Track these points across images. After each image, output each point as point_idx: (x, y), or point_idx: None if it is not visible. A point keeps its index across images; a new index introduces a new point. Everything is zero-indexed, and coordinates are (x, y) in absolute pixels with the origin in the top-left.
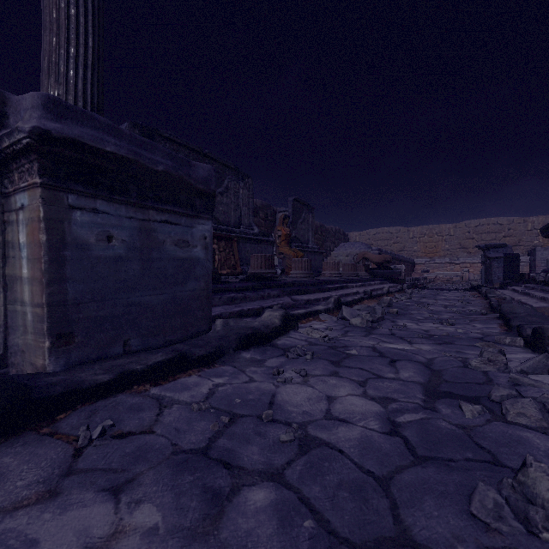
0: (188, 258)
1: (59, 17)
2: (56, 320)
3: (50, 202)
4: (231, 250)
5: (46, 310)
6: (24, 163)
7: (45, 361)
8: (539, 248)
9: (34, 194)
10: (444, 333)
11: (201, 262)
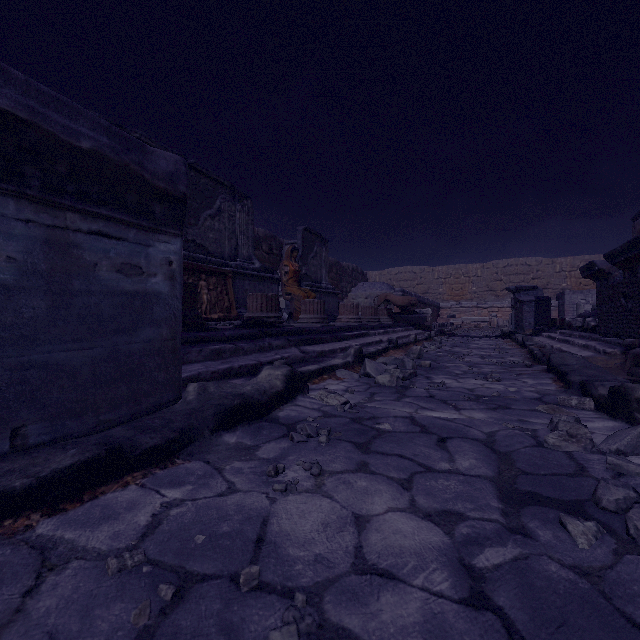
0: (140, 292)
1: None
2: None
3: None
4: (224, 289)
5: None
6: None
7: None
8: (567, 291)
9: None
10: (495, 393)
11: (163, 298)
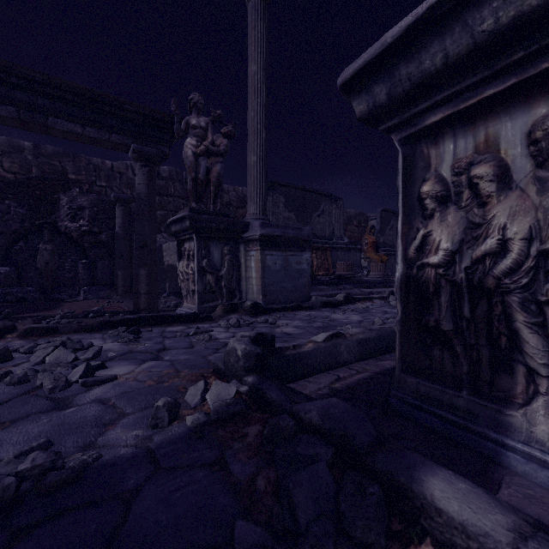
0: (300, 269)
1: (254, 180)
2: (263, 290)
3: (262, 254)
4: (325, 257)
5: (261, 287)
6: (255, 243)
7: (260, 302)
8: None
9: (258, 252)
10: None
11: (306, 270)
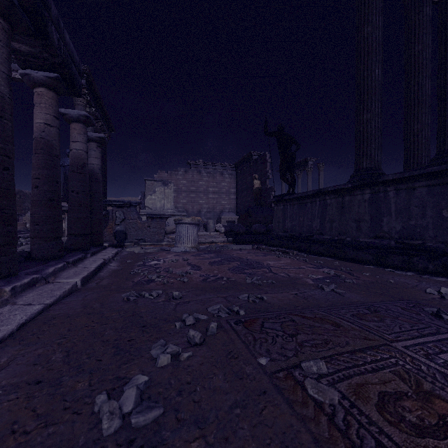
0: None
1: None
2: None
3: None
4: None
5: None
6: None
7: None
8: None
9: None
10: None
11: None
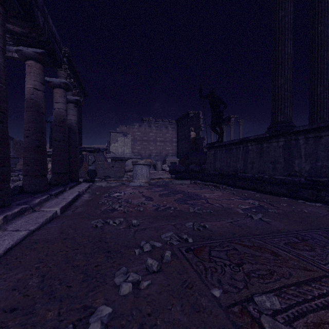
0: None
1: None
2: None
3: None
4: None
5: None
6: None
7: None
8: None
9: None
10: None
11: None
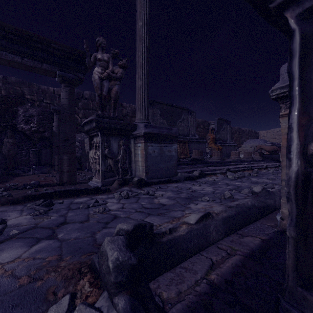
0: (170, 155)
1: (140, 97)
2: (146, 169)
3: (145, 145)
4: (185, 147)
5: (144, 167)
6: (140, 138)
7: (144, 177)
8: None
9: (143, 144)
10: (261, 181)
11: (174, 156)
